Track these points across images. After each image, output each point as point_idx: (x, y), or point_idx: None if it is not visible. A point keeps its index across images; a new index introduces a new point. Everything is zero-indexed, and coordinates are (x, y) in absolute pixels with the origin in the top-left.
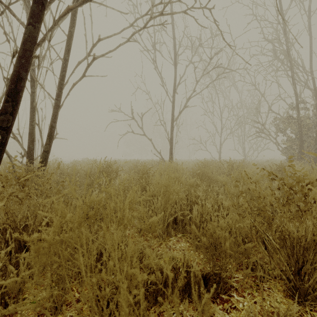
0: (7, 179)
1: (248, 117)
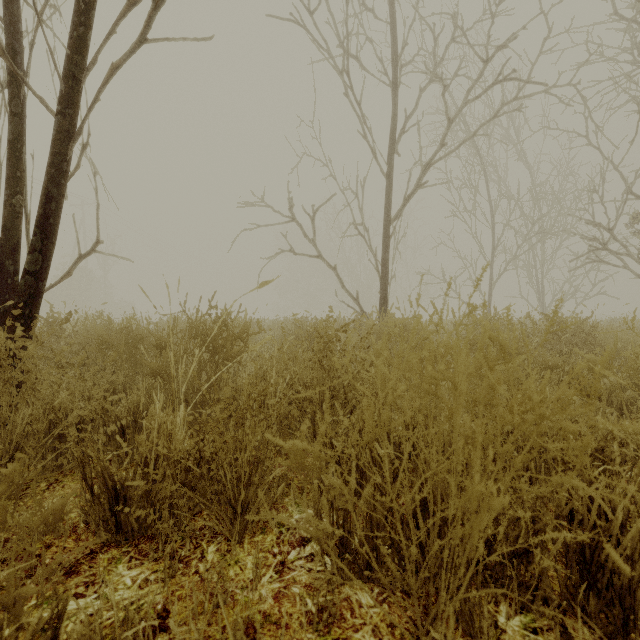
0: None
1: (551, 224)
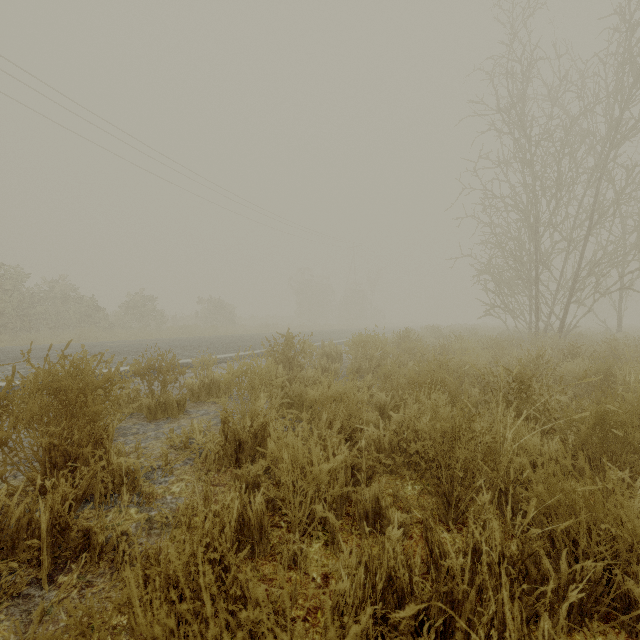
0: (580, 335)
1: None
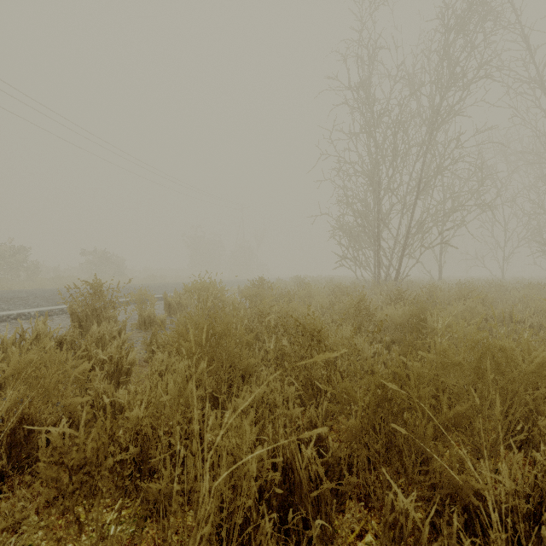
0: (411, 283)
1: None
